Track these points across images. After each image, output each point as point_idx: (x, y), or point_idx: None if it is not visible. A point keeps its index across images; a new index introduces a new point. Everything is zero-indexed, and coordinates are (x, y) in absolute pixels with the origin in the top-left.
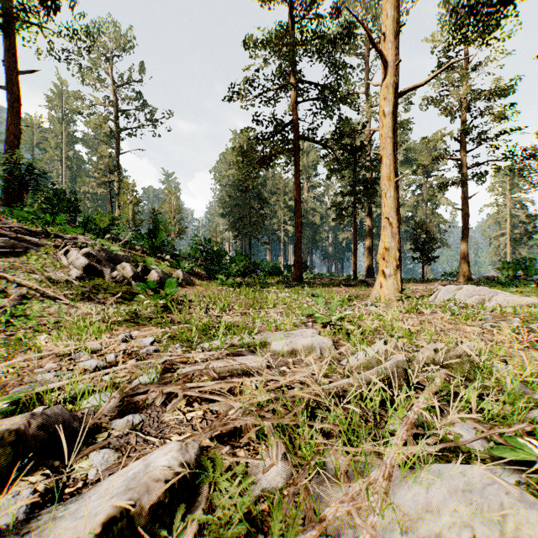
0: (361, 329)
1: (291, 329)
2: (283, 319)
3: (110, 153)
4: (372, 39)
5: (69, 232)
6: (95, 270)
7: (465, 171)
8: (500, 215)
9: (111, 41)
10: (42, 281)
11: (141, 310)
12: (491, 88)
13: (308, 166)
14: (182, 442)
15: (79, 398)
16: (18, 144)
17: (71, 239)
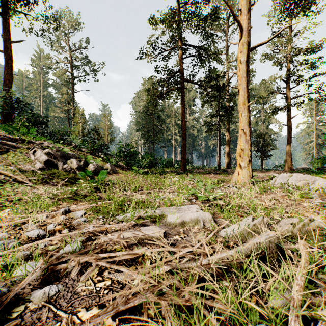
0: (230, 206)
1: (181, 204)
2: (175, 197)
3: (68, 92)
4: (233, 12)
5: (37, 139)
6: (52, 163)
7: (289, 101)
8: (309, 129)
9: (69, 24)
10: (15, 170)
11: (81, 190)
12: (306, 48)
13: (190, 100)
14: (84, 325)
15: (10, 268)
16: (11, 86)
17: (39, 144)
